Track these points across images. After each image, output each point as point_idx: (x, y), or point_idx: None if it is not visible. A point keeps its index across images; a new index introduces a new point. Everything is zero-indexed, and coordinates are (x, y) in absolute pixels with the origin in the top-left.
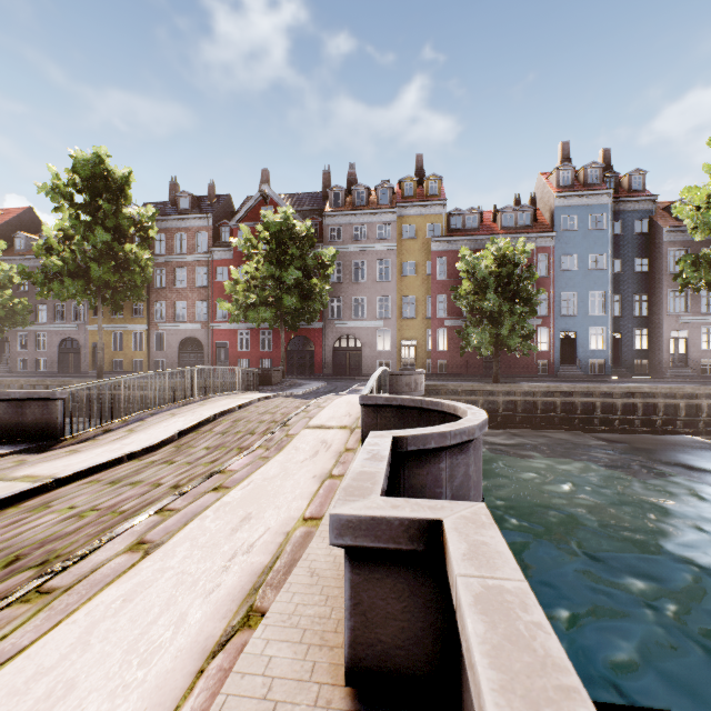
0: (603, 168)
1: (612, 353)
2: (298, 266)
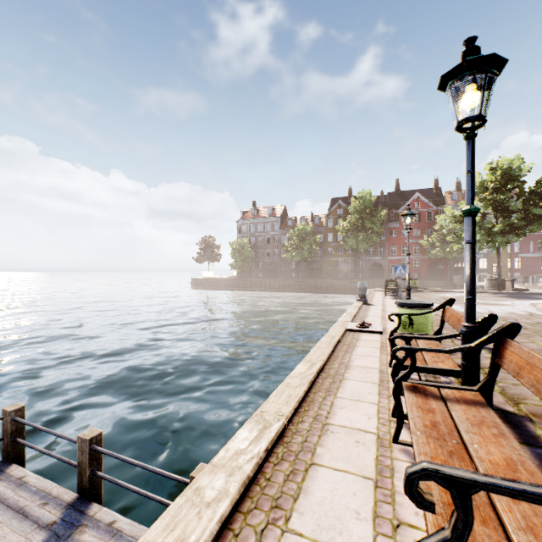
0: None
1: None
2: None
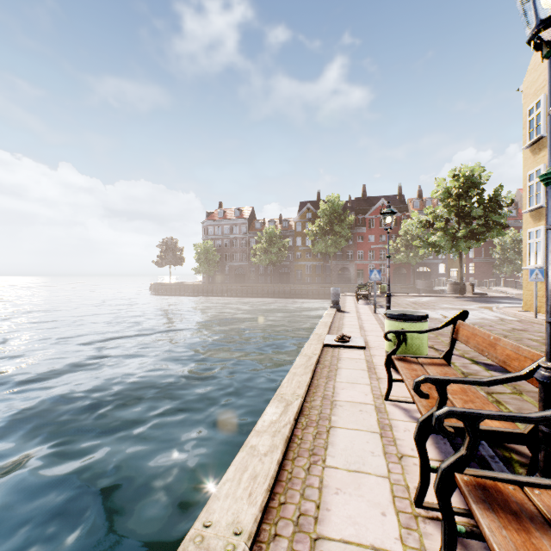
0: None
1: None
2: None
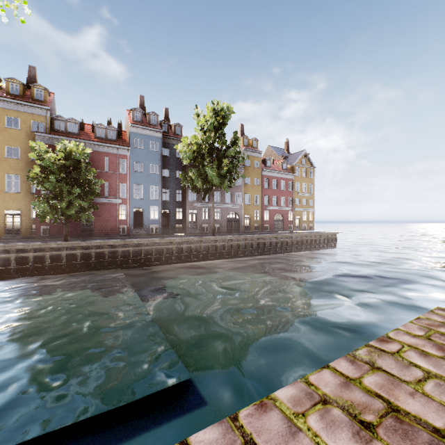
0: (165, 118)
1: (166, 221)
2: None
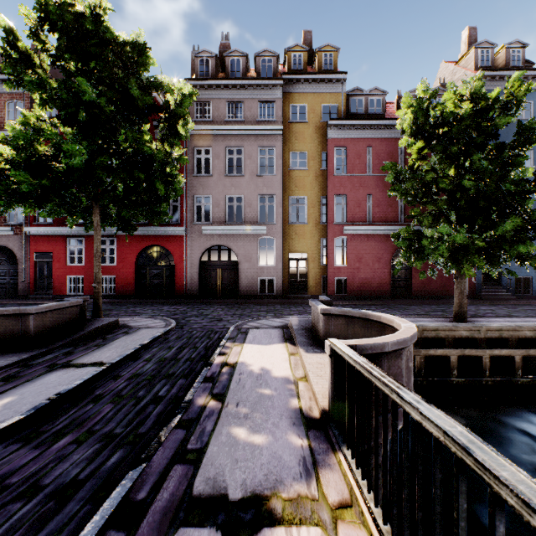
0: None
1: None
2: (109, 97)
